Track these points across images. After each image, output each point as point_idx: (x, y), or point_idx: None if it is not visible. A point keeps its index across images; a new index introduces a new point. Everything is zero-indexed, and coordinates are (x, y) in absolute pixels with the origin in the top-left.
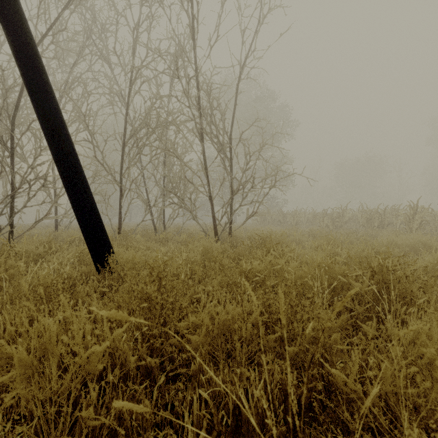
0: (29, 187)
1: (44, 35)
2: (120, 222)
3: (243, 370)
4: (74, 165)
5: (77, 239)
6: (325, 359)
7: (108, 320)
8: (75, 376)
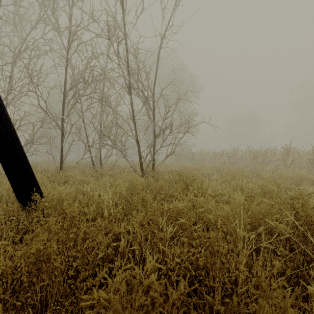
0: None
1: None
2: (61, 160)
3: None
4: None
5: None
6: None
7: None
8: None
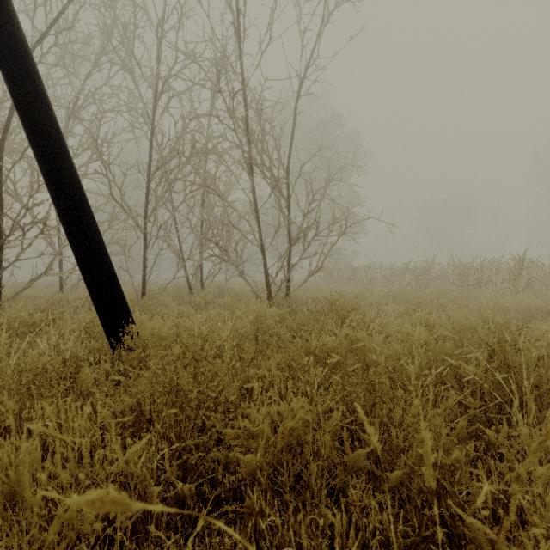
0: (23, 234)
1: (43, 34)
2: (144, 280)
3: (324, 510)
4: (79, 204)
5: (88, 303)
6: (442, 488)
7: (122, 424)
8: (65, 525)
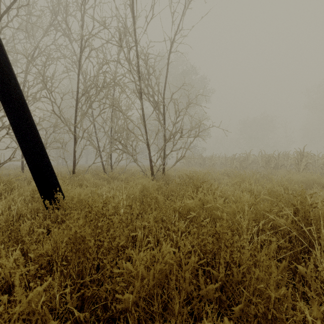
0: None
1: (8, 8)
2: (74, 164)
3: None
4: (23, 112)
5: None
6: (273, 316)
7: (39, 265)
8: None
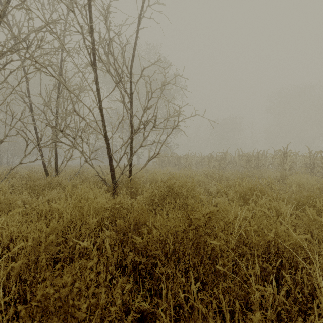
0: None
1: None
2: None
3: None
4: None
5: None
6: None
7: None
8: None
